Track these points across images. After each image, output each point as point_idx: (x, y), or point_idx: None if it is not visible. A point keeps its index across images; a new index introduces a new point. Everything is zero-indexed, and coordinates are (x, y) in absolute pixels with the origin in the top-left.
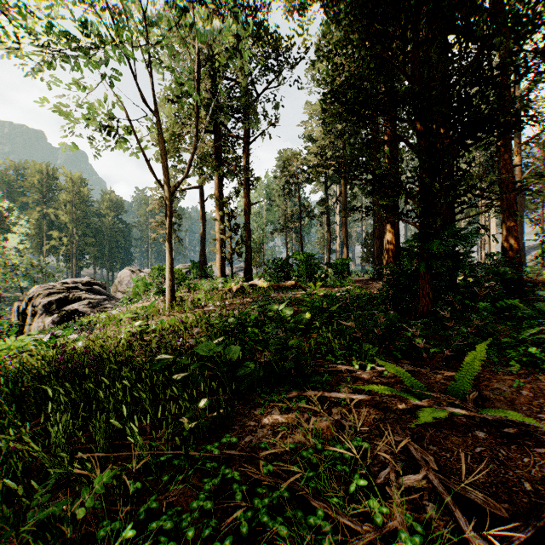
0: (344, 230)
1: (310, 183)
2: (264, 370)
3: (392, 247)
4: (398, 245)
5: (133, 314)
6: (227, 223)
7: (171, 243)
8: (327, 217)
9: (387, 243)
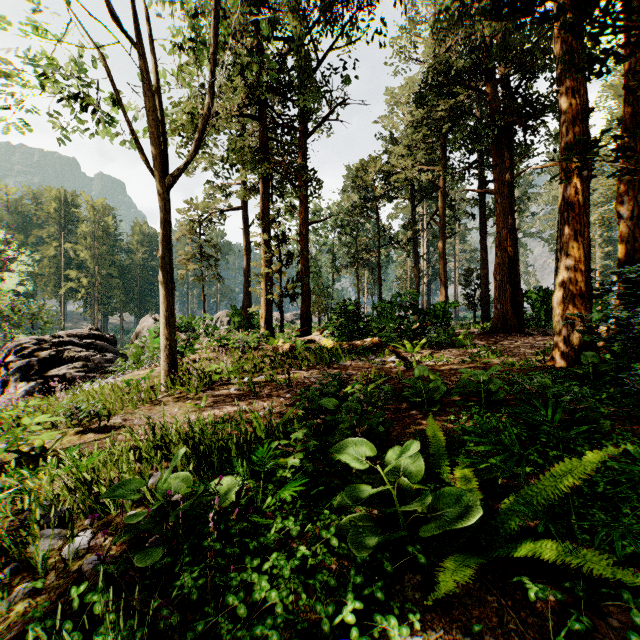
0: (441, 262)
1: (390, 201)
2: None
3: (577, 277)
4: (589, 273)
5: (73, 408)
6: (274, 250)
7: (167, 275)
8: (414, 246)
9: (565, 269)
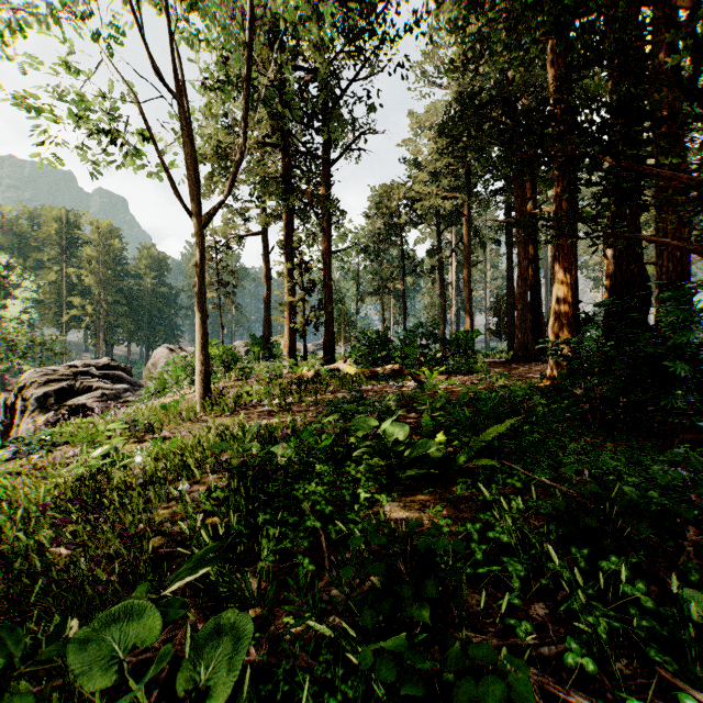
0: (466, 291)
1: (416, 226)
2: (339, 694)
3: (566, 308)
4: (576, 305)
5: (130, 422)
6: (298, 279)
7: (203, 305)
8: (440, 274)
9: (556, 301)
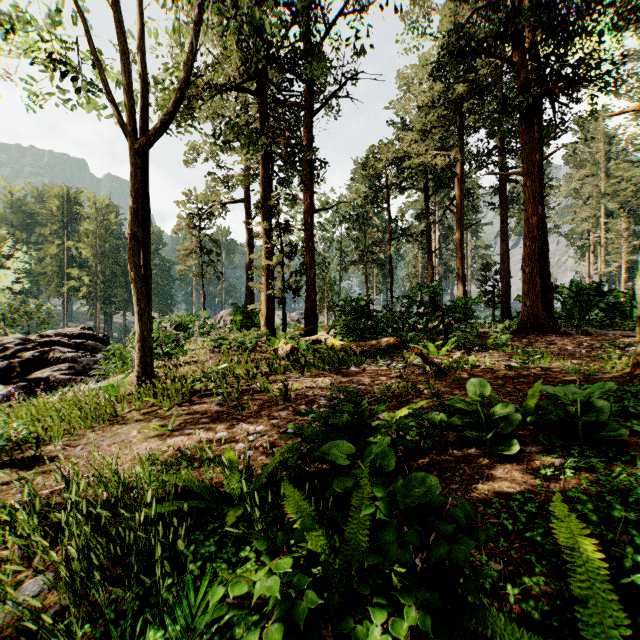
0: (459, 255)
1: (402, 192)
2: None
3: None
4: None
5: None
6: (276, 240)
7: (138, 260)
8: (427, 240)
9: None
